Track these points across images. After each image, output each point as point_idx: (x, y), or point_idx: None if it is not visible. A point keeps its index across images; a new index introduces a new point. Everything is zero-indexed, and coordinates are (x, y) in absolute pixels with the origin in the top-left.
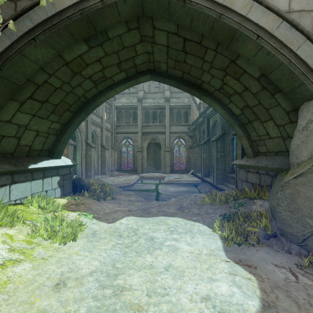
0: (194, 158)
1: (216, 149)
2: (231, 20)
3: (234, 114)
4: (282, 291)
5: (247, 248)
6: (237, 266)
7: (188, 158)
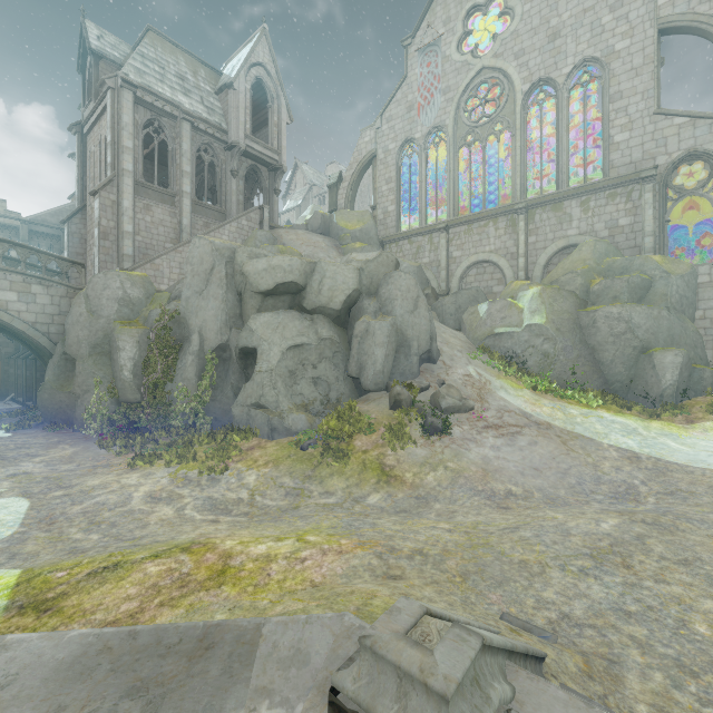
0: (16, 376)
1: (36, 368)
2: (3, 323)
3: (33, 348)
4: (24, 434)
5: (21, 430)
6: (7, 434)
7: (6, 375)
